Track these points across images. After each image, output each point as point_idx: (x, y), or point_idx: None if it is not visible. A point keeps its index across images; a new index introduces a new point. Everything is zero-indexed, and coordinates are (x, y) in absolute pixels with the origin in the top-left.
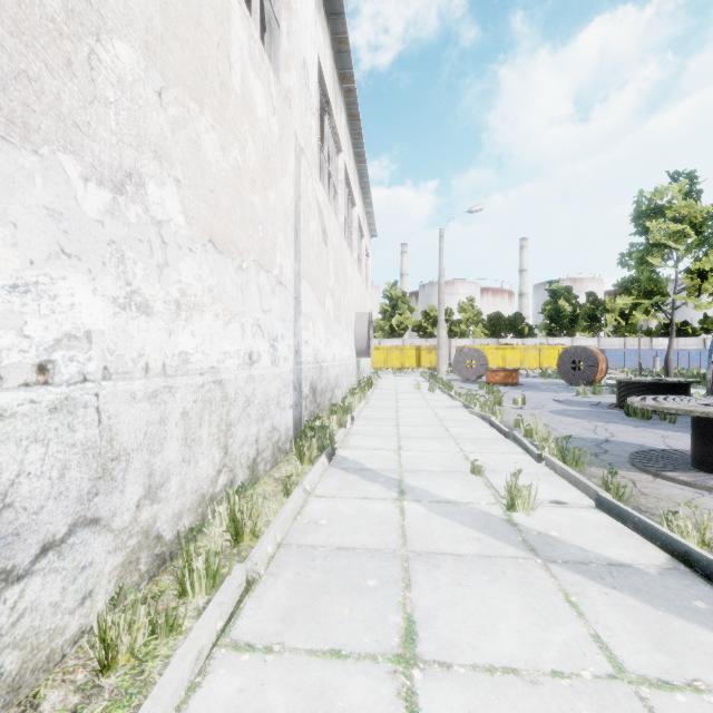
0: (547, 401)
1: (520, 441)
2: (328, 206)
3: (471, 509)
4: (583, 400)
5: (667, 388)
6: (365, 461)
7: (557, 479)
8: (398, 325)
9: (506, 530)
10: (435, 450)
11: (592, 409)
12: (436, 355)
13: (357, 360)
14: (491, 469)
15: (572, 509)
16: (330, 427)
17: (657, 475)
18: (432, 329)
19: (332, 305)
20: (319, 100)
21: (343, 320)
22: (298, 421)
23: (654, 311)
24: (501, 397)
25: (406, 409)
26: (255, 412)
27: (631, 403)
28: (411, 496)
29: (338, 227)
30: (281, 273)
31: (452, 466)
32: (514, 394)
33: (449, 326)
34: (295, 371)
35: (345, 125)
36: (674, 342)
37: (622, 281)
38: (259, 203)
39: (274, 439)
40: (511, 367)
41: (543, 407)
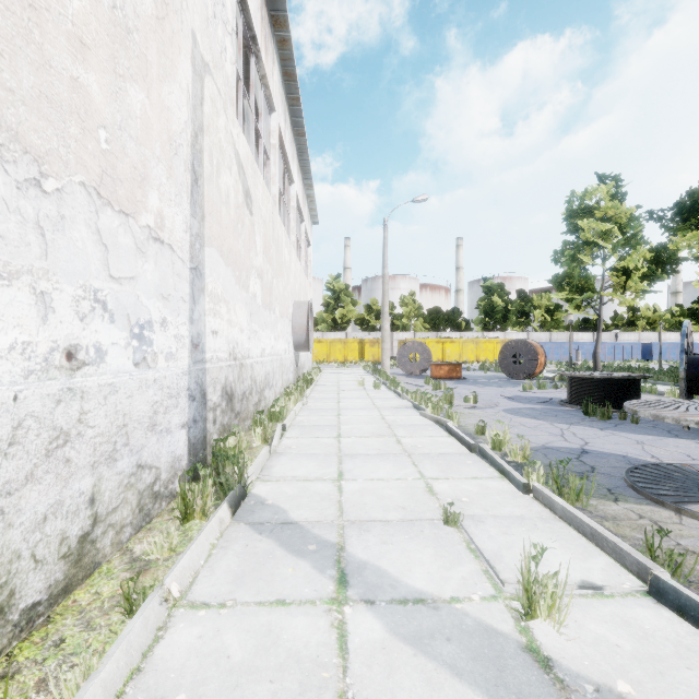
0: (497, 398)
1: (492, 459)
2: (253, 165)
3: (462, 619)
4: (531, 396)
5: (621, 384)
6: (291, 506)
7: (563, 528)
8: (341, 318)
9: (538, 688)
10: (387, 477)
11: (545, 407)
12: (379, 349)
13: (295, 354)
14: (470, 514)
15: (615, 602)
16: (252, 442)
17: (681, 510)
18: (375, 322)
19: (260, 289)
20: (241, 30)
21: (277, 308)
22: (198, 443)
23: (583, 307)
24: (453, 395)
25: (349, 411)
26: (88, 452)
27: (635, 413)
28: (358, 588)
29: (269, 197)
30: (160, 225)
31: (414, 508)
32: (461, 390)
33: (391, 320)
34: (193, 373)
35: (280, 83)
36: (591, 337)
37: (556, 277)
38: (98, 90)
39: (143, 484)
40: (451, 360)
41: (496, 405)
